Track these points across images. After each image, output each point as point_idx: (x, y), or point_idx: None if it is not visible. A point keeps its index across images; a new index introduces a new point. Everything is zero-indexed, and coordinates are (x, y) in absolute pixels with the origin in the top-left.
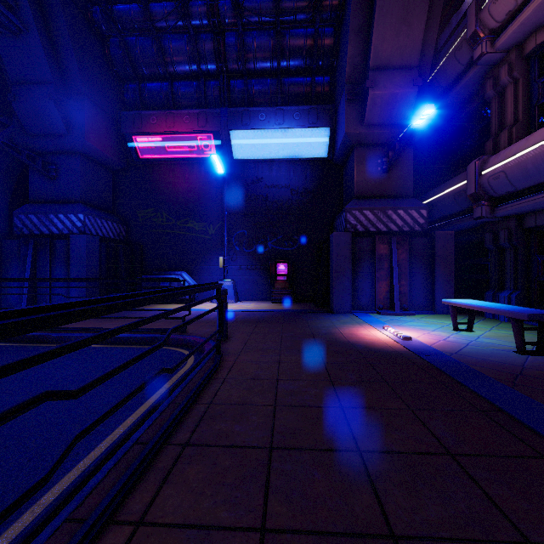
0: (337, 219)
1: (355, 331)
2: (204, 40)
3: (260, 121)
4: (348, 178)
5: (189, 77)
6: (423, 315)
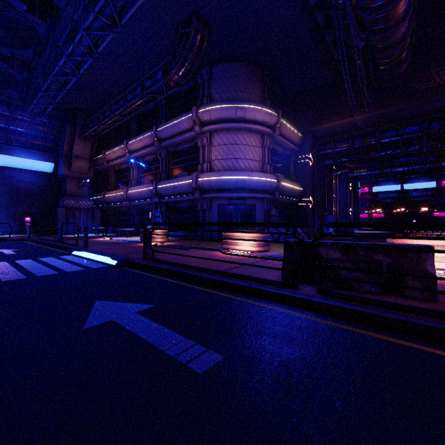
0: (59, 201)
1: (68, 236)
2: None
3: (17, 153)
4: (63, 186)
5: None
6: (91, 234)
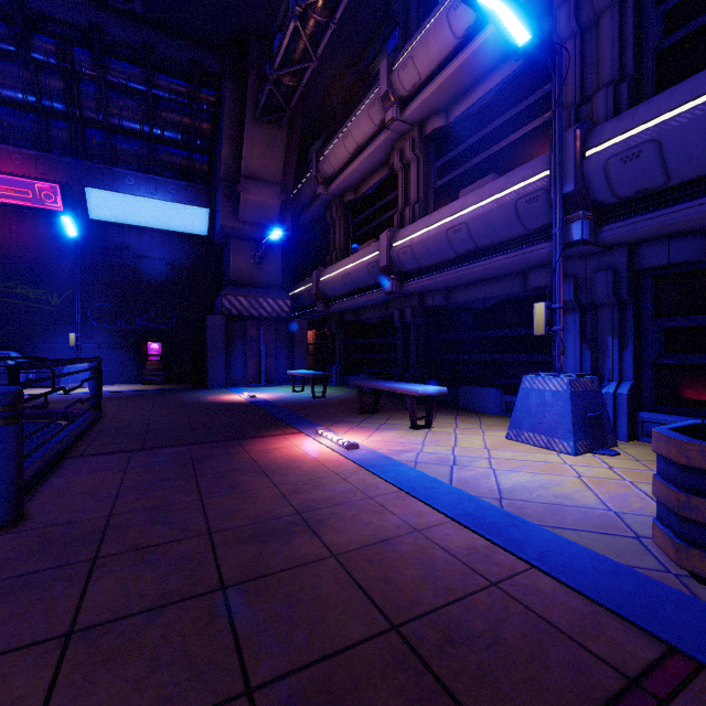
0: (216, 301)
1: (220, 397)
2: (49, 76)
3: (127, 186)
4: (226, 263)
5: (22, 107)
6: (284, 386)
